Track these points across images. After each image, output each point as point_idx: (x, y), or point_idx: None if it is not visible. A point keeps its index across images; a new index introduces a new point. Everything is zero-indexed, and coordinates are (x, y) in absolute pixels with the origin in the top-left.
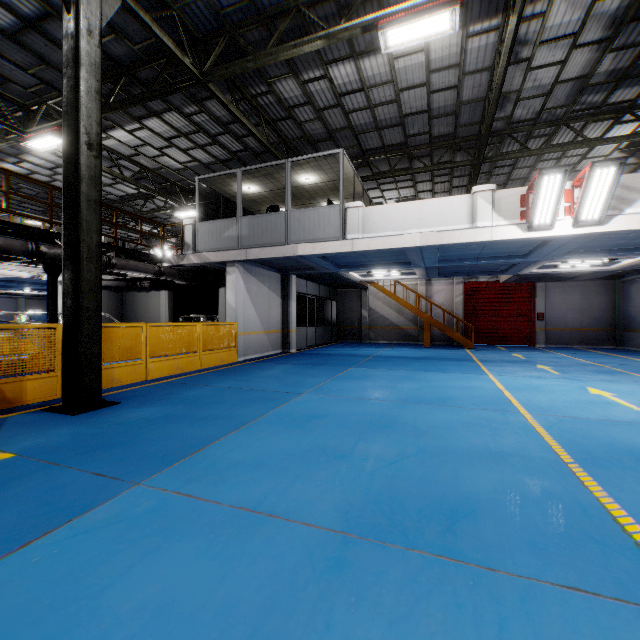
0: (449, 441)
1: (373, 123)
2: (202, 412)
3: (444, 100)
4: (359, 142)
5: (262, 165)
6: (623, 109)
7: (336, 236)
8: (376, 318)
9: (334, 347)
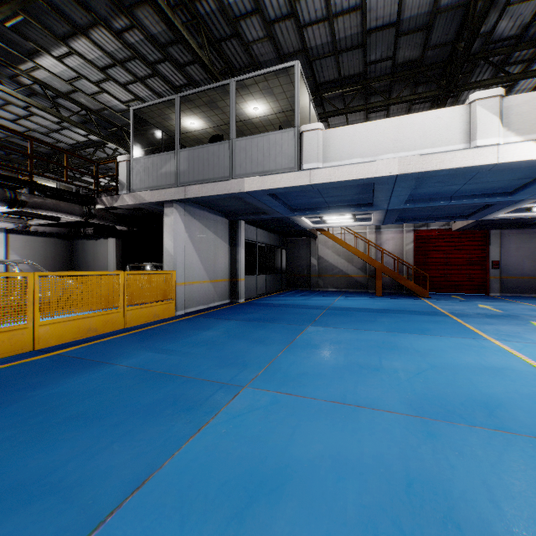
0: None
1: (331, 44)
2: (27, 459)
3: (418, 7)
4: (313, 72)
5: (203, 88)
6: None
7: (290, 167)
8: (325, 266)
9: (284, 296)
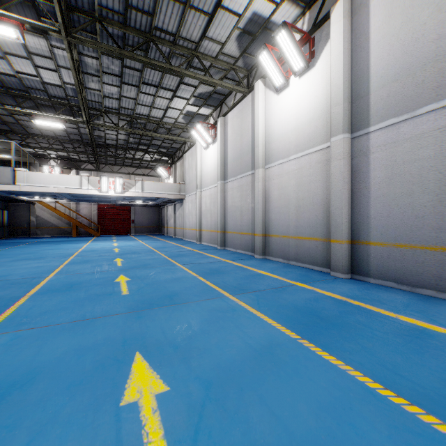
0: (50, 253)
1: (35, 126)
2: None
3: (73, 130)
4: (26, 130)
5: None
6: (145, 151)
7: (10, 182)
8: (42, 222)
9: (7, 240)
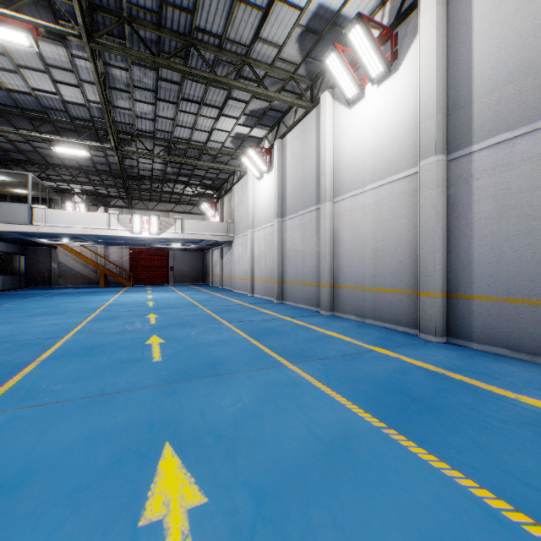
0: (72, 307)
1: (55, 155)
2: None
3: (100, 159)
4: (45, 159)
5: None
6: (186, 183)
7: (26, 222)
8: (65, 269)
9: (24, 290)
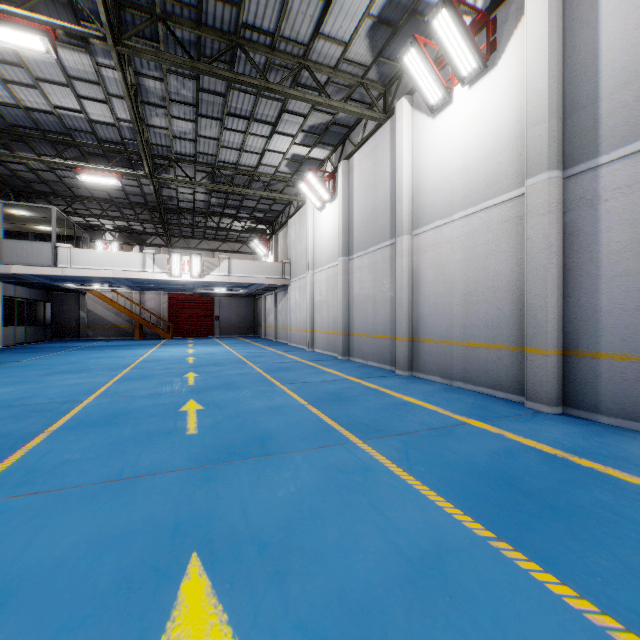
0: (99, 363)
1: (83, 185)
2: None
3: (133, 189)
4: (72, 191)
5: None
6: (234, 216)
7: (49, 264)
8: (95, 319)
9: (49, 343)
